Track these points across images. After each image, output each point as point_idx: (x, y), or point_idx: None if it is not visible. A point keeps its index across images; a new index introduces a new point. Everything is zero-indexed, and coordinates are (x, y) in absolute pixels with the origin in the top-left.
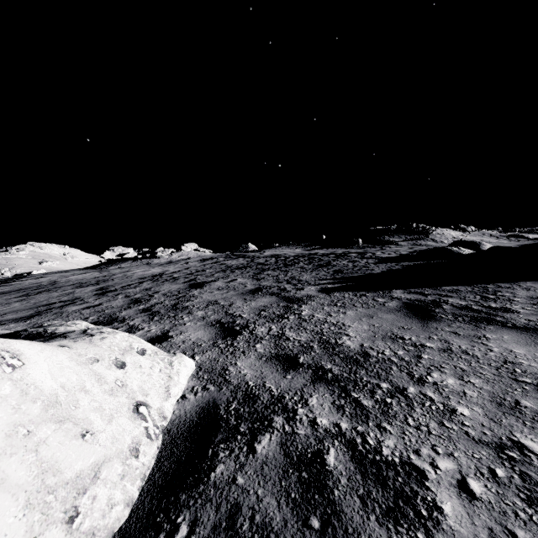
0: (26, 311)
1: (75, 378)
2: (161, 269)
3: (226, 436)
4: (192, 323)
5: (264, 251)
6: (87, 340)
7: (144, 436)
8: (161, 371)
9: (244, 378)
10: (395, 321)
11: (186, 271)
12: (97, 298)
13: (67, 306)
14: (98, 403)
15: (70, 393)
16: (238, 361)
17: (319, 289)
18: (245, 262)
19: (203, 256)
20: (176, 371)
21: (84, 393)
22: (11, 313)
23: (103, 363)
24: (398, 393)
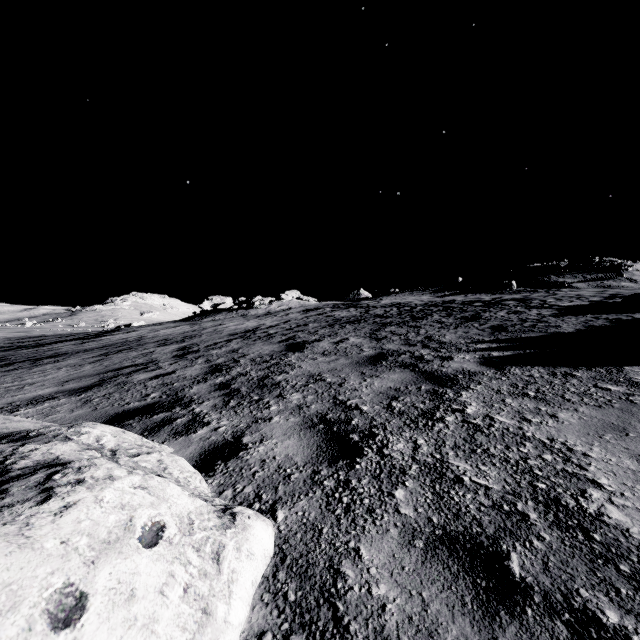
0: (91, 378)
1: None
2: (257, 322)
3: None
4: (282, 417)
5: (380, 299)
6: (17, 524)
7: None
8: (187, 594)
9: (381, 624)
10: None
11: (284, 325)
12: (173, 362)
13: (136, 373)
14: None
15: None
16: (362, 541)
17: (480, 360)
18: (357, 314)
19: (306, 306)
20: (225, 582)
21: None
22: (74, 381)
23: (6, 627)
24: None
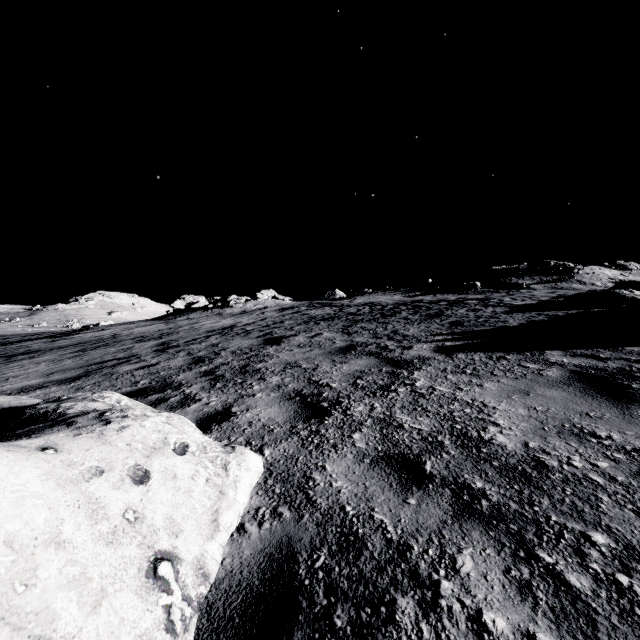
0: (75, 370)
1: (42, 518)
2: (233, 320)
3: (309, 638)
4: (264, 394)
5: (354, 299)
6: (96, 433)
7: (160, 630)
8: (209, 483)
9: (337, 498)
10: (569, 402)
11: (261, 322)
12: (155, 356)
13: (120, 365)
14: (80, 566)
15: (22, 555)
16: (327, 462)
17: (435, 348)
18: (331, 312)
19: (281, 305)
20: (232, 481)
21: (54, 549)
22: (58, 373)
23: (110, 477)
24: (636, 563)
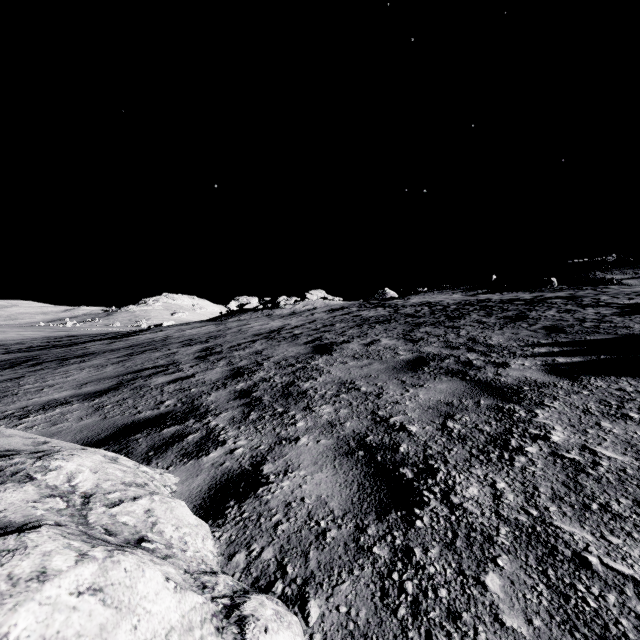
0: (109, 380)
1: None
2: (282, 322)
3: None
4: (311, 438)
5: (408, 298)
6: None
7: None
8: None
9: None
10: None
11: (310, 325)
12: (194, 365)
13: (155, 375)
14: None
15: None
16: None
17: (545, 367)
18: (386, 313)
19: (331, 306)
20: None
21: None
22: (92, 383)
23: None
24: None
